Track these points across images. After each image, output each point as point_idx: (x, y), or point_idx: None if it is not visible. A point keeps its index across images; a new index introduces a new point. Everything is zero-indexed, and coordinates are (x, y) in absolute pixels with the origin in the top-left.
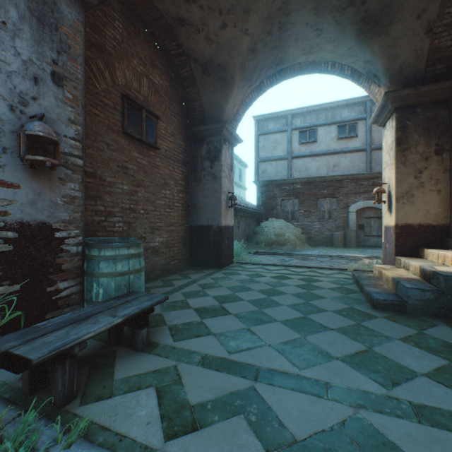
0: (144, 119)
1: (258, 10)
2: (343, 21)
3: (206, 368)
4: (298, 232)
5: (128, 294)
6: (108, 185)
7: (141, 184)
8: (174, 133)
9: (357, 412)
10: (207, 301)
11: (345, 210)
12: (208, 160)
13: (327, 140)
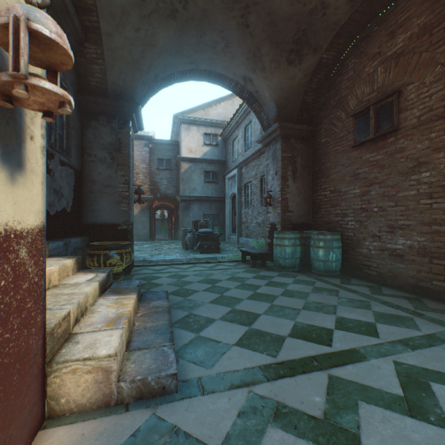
0: (371, 116)
1: None
2: None
3: (227, 268)
4: None
5: (267, 251)
6: (343, 194)
7: (374, 182)
8: (443, 72)
9: (185, 270)
10: (281, 280)
11: None
12: None
13: None
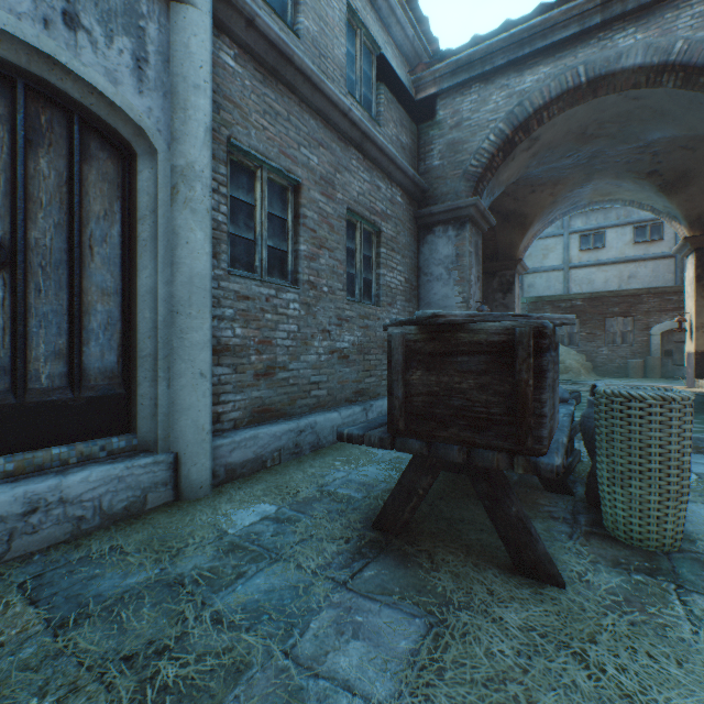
0: None
1: (564, 183)
2: (642, 184)
3: None
4: (580, 359)
5: None
6: None
7: None
8: None
9: None
10: None
11: (644, 332)
12: (500, 292)
13: (619, 245)
